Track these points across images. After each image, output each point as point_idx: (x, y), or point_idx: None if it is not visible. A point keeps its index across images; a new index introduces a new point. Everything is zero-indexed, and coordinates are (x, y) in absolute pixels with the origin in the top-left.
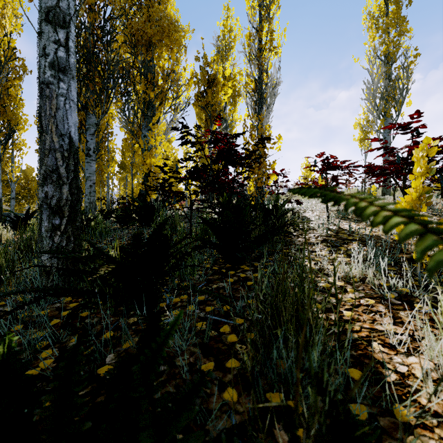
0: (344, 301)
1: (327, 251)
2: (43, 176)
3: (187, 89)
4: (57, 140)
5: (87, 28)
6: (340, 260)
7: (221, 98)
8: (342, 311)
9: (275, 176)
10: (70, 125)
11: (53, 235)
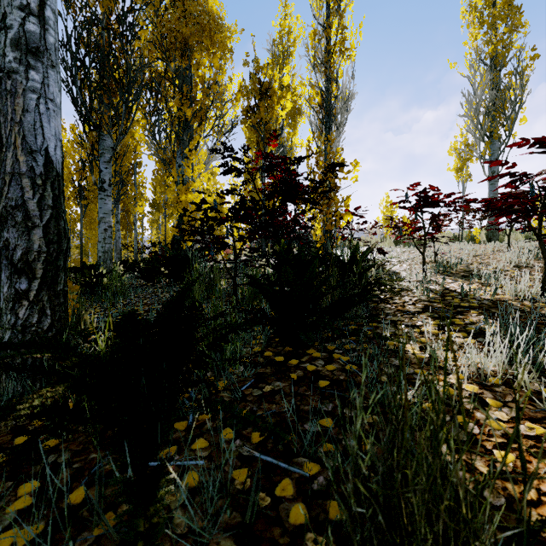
0: (543, 478)
1: (436, 326)
2: (3, 215)
3: (234, 106)
4: (24, 159)
5: (101, 22)
6: (459, 342)
7: (278, 114)
8: (491, 450)
9: (349, 216)
10: (48, 137)
11: (17, 307)
